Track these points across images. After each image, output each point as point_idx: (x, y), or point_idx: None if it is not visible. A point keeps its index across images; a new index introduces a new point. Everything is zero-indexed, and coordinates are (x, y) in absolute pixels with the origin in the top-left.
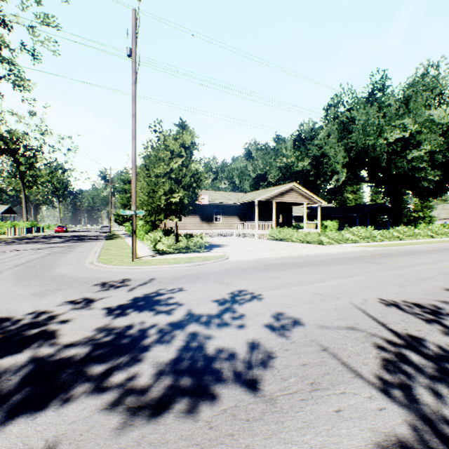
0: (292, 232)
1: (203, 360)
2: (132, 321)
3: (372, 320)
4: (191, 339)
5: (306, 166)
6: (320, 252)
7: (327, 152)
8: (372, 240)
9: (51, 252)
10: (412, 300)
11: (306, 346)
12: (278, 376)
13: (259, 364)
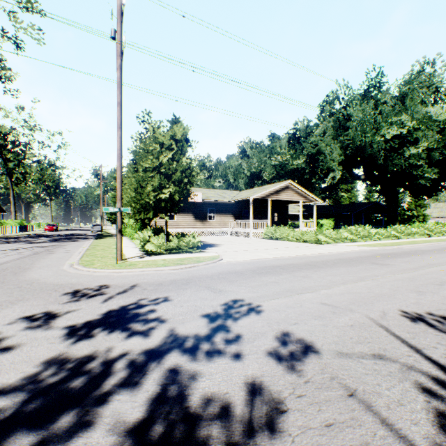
0: (289, 231)
1: (183, 419)
2: (97, 348)
3: (401, 344)
4: (170, 378)
5: (301, 164)
6: (319, 252)
7: (322, 150)
8: (370, 239)
9: (31, 253)
10: (438, 313)
11: (326, 389)
12: None
13: (263, 426)
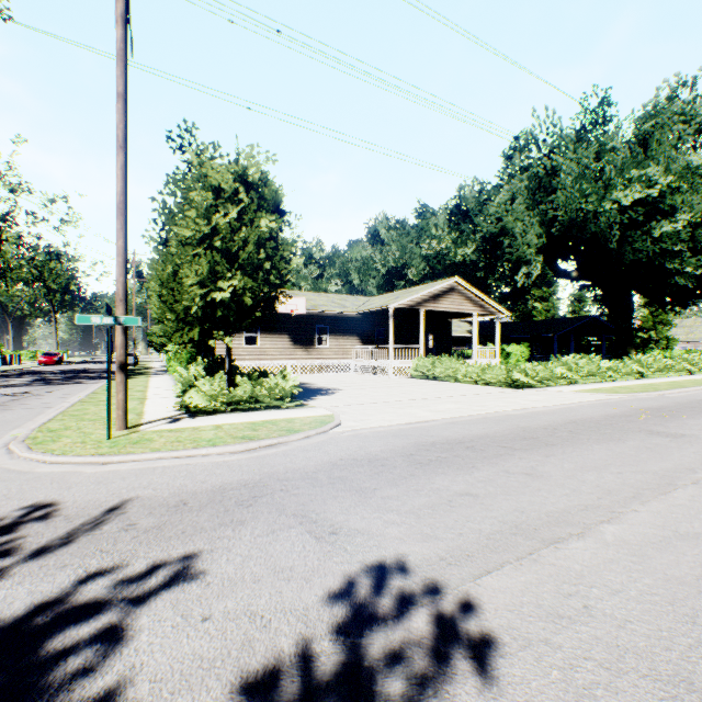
0: (457, 364)
1: None
2: None
3: None
4: None
5: (471, 255)
6: (526, 405)
7: (510, 227)
8: (600, 378)
9: None
10: None
11: None
12: None
13: None
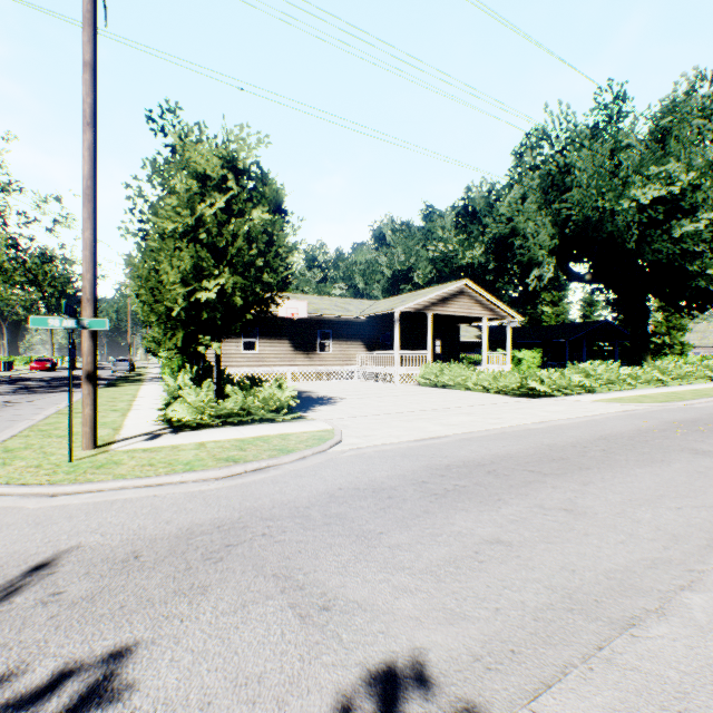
0: (467, 372)
1: None
2: None
3: None
4: None
5: (479, 257)
6: (546, 417)
7: (521, 228)
8: (619, 386)
9: None
10: None
11: None
12: None
13: None
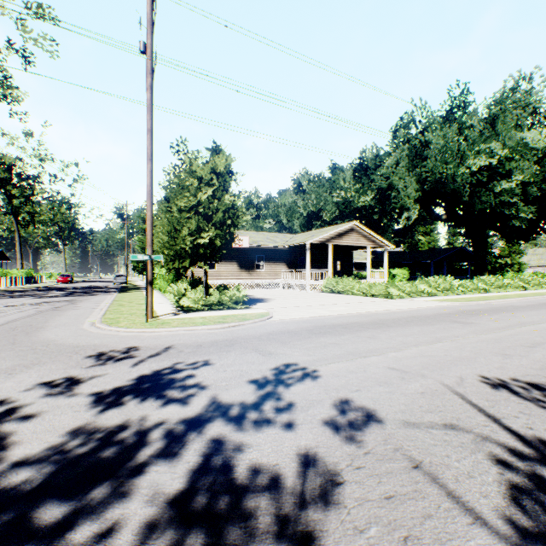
0: (353, 283)
1: (228, 490)
2: (129, 417)
3: (478, 413)
4: (213, 448)
5: (370, 202)
6: (390, 308)
7: (395, 184)
8: (452, 292)
9: (44, 309)
10: (525, 378)
11: (388, 461)
12: (350, 523)
13: (317, 498)
